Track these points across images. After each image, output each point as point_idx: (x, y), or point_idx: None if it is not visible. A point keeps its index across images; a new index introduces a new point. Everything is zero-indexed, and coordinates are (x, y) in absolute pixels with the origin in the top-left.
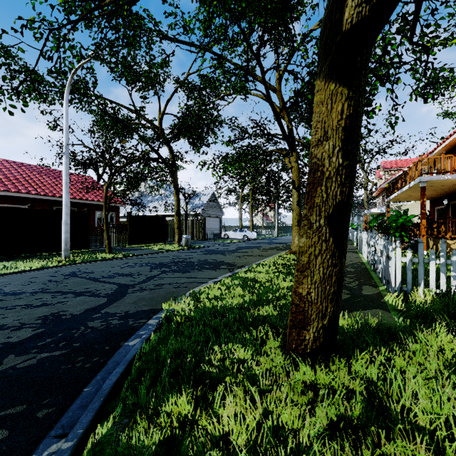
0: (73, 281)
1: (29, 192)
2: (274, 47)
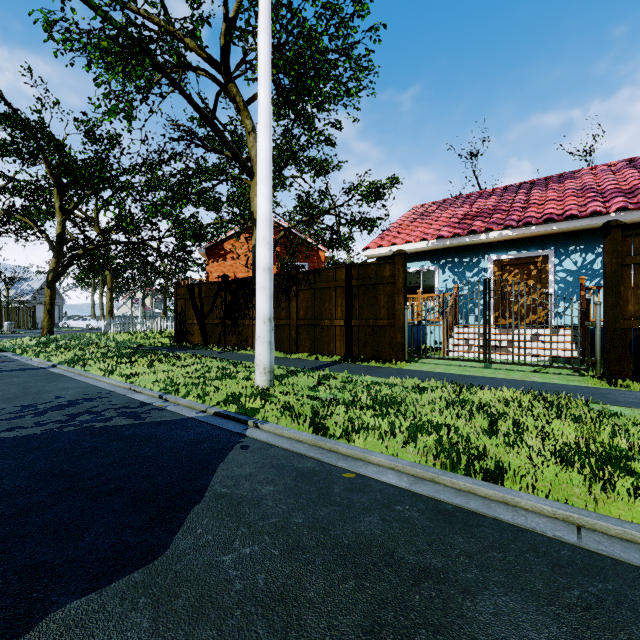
0: None
1: None
2: None
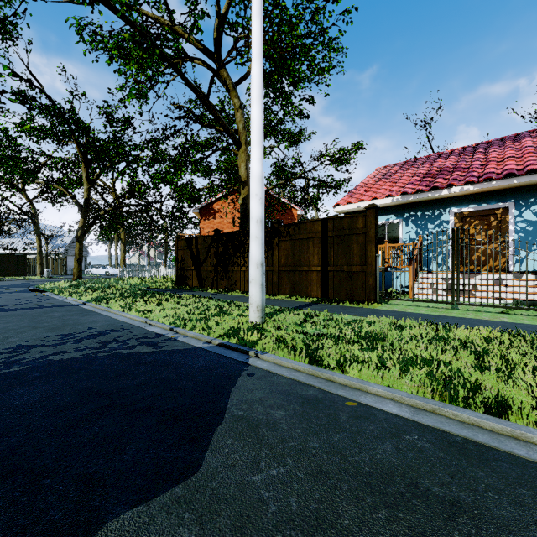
0: None
1: None
2: None
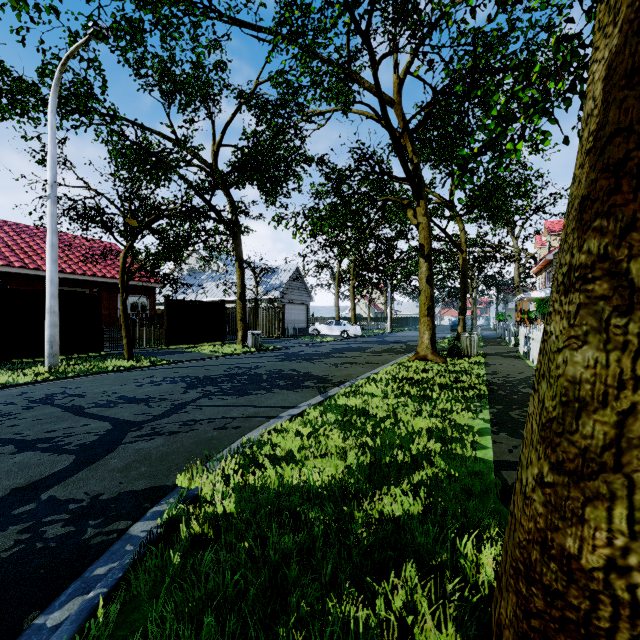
0: (36, 413)
1: (10, 263)
2: (391, 33)
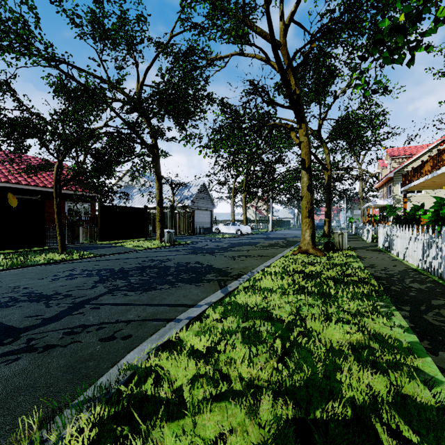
0: None
1: None
2: None
